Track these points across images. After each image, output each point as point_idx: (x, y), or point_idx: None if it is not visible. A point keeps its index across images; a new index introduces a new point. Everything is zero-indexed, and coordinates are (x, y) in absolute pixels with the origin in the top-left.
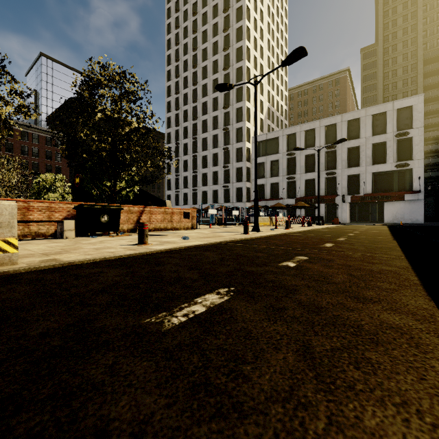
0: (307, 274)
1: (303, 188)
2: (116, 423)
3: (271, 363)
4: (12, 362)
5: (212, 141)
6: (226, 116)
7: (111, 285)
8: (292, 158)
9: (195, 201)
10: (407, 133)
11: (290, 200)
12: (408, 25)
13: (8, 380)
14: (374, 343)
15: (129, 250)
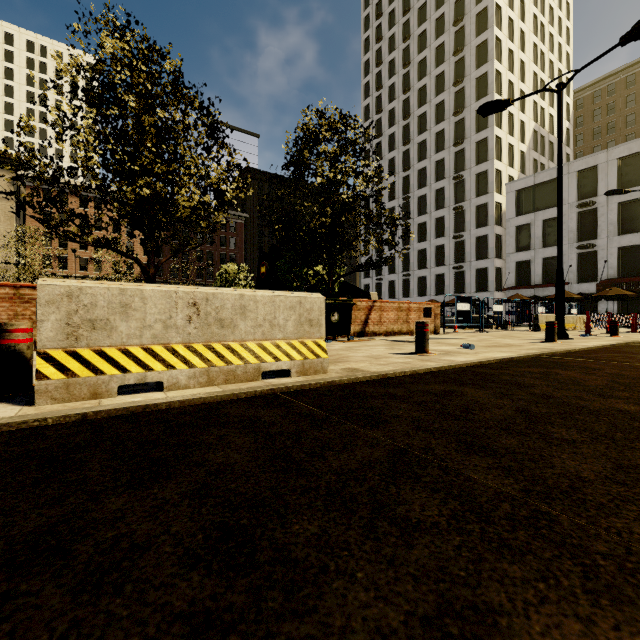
0: None
1: (614, 263)
2: None
3: None
4: None
5: (435, 199)
6: (458, 157)
7: (521, 411)
8: (589, 210)
9: (406, 292)
10: None
11: (584, 286)
12: None
13: None
14: None
15: (423, 360)
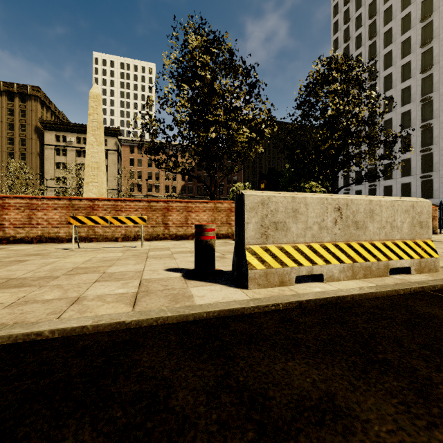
0: None
1: None
2: None
3: None
4: None
5: (401, 121)
6: (426, 81)
7: None
8: None
9: None
10: None
11: None
12: None
13: None
14: None
15: None
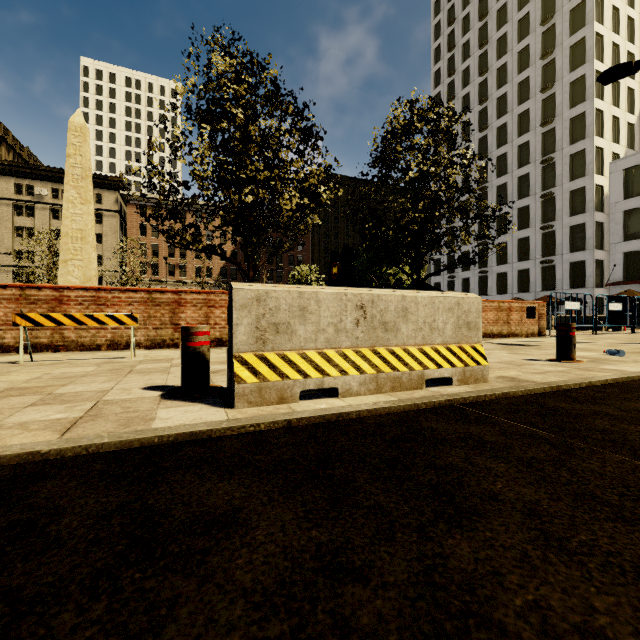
0: None
1: None
2: None
3: None
4: None
5: (518, 187)
6: (547, 137)
7: None
8: None
9: (482, 290)
10: None
11: None
12: None
13: None
14: None
15: (581, 369)
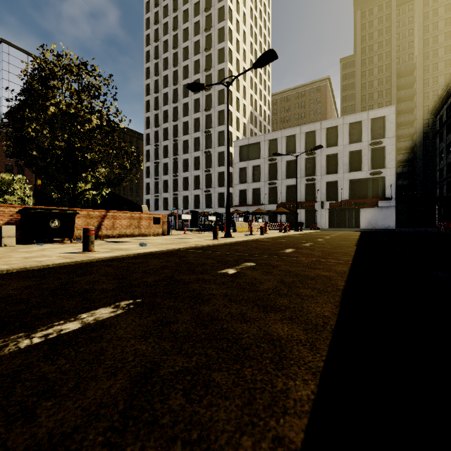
0: (238, 281)
1: (284, 194)
2: None
3: (86, 395)
4: None
5: (194, 144)
6: (208, 118)
7: None
8: (274, 163)
9: (175, 206)
10: (380, 142)
11: (272, 206)
12: (383, 39)
13: None
14: (235, 361)
15: (65, 258)
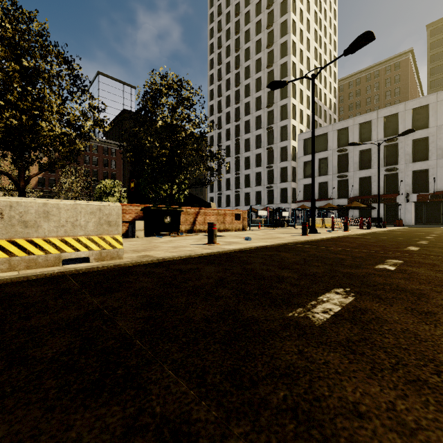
0: (420, 278)
1: (357, 187)
2: (362, 406)
3: None
4: (204, 341)
5: (255, 142)
6: (270, 115)
7: (219, 280)
8: (344, 154)
9: (237, 203)
10: None
11: (341, 200)
12: None
13: (217, 356)
14: None
15: (205, 248)
